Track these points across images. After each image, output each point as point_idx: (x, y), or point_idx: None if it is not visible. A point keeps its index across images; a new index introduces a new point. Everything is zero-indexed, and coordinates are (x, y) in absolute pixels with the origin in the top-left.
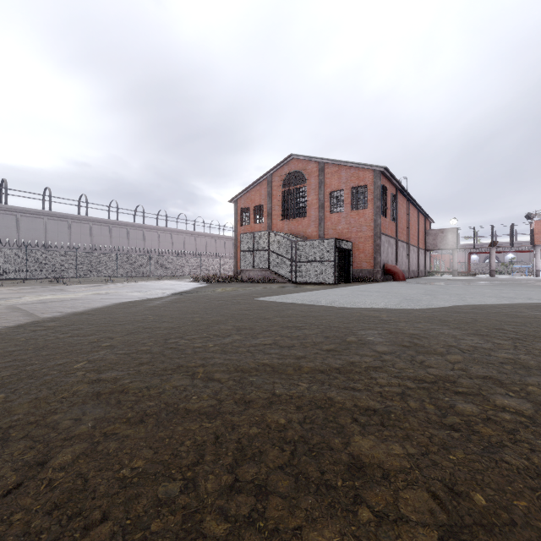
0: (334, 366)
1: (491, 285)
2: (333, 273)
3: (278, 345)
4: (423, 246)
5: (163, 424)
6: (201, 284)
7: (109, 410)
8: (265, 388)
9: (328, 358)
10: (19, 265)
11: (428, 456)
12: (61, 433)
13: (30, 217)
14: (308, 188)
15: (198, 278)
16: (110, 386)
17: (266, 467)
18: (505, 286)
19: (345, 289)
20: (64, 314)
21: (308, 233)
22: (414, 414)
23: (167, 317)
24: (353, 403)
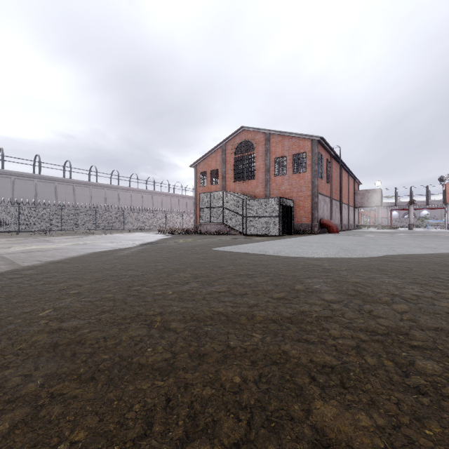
0: (285, 315)
1: (412, 236)
2: (278, 226)
3: (232, 293)
4: (352, 204)
5: (114, 383)
6: (166, 236)
7: (62, 364)
8: (220, 339)
9: (279, 307)
10: (12, 219)
11: (401, 429)
12: (6, 393)
13: (22, 180)
14: (256, 154)
15: (163, 231)
16: (69, 336)
17: (220, 445)
18: (425, 237)
19: (288, 240)
20: (43, 262)
21: (257, 193)
22: (374, 373)
23: (133, 265)
24: (309, 358)
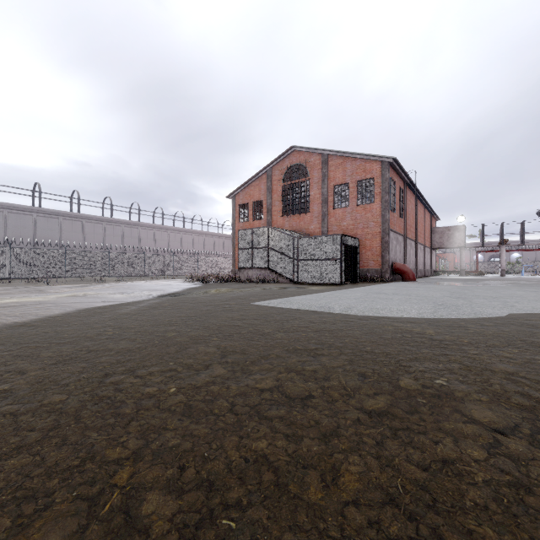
0: (409, 472)
1: (515, 285)
2: (339, 272)
3: (284, 393)
4: (429, 244)
5: None
6: (195, 284)
7: None
8: None
9: (386, 441)
10: (2, 263)
11: None
12: None
13: (18, 214)
14: (310, 181)
15: (193, 278)
16: None
17: None
18: (533, 286)
19: (356, 291)
20: None
21: (311, 230)
22: None
23: (132, 331)
24: None
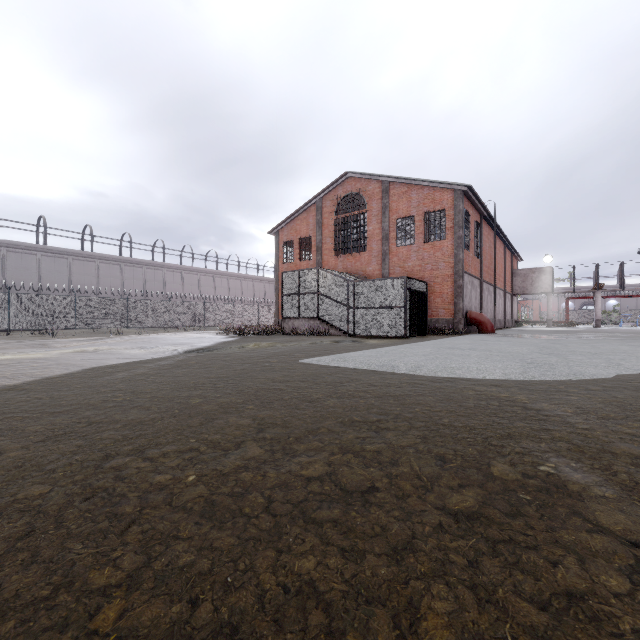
0: (520, 613)
1: (616, 339)
2: (403, 323)
3: (338, 483)
4: (509, 289)
5: None
6: (230, 337)
7: None
8: None
9: (482, 560)
10: None
11: None
12: None
13: (18, 253)
14: (368, 214)
15: (227, 329)
16: None
17: None
18: (637, 340)
19: (424, 345)
20: None
21: (369, 272)
22: None
23: (147, 396)
24: None
